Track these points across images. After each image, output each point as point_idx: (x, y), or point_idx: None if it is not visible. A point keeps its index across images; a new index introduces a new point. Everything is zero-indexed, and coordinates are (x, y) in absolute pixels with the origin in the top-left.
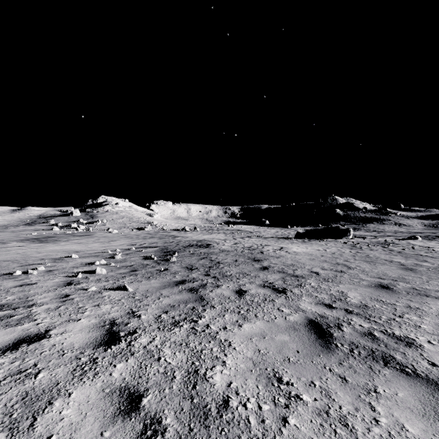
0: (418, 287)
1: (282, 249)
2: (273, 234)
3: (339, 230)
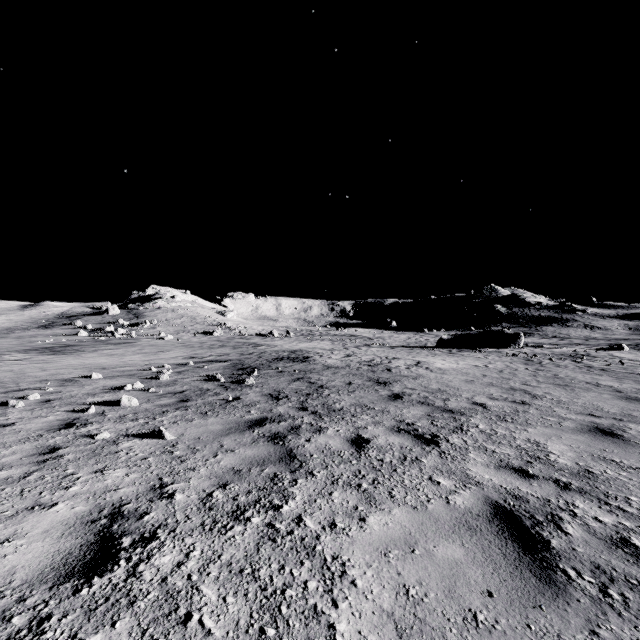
0: None
1: (420, 364)
2: (403, 342)
3: (503, 336)
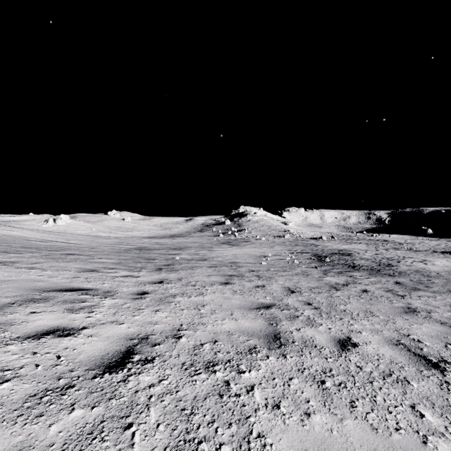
0: None
1: (423, 261)
2: (430, 247)
3: None
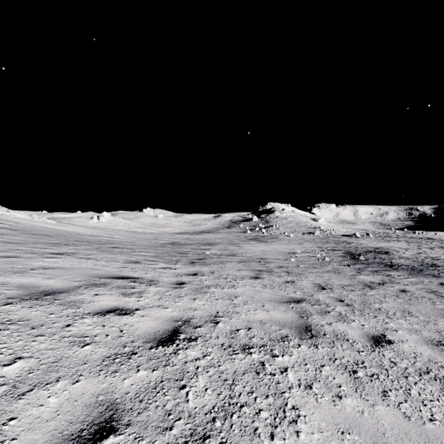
0: None
1: None
2: None
3: None
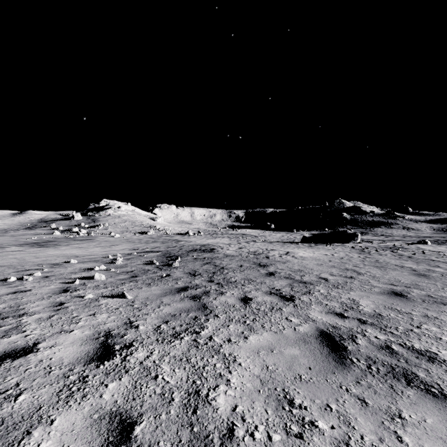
0: (433, 294)
1: (289, 254)
2: (278, 239)
3: (346, 235)
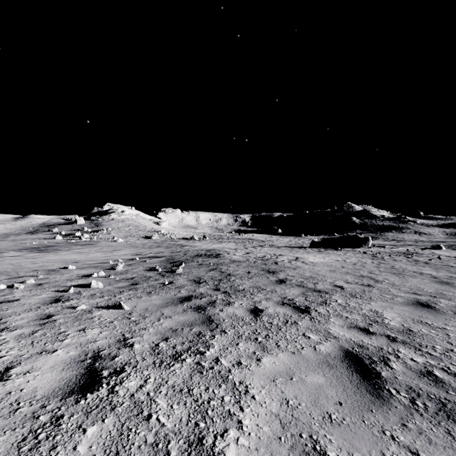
0: None
1: (298, 259)
2: (286, 244)
3: (357, 239)
